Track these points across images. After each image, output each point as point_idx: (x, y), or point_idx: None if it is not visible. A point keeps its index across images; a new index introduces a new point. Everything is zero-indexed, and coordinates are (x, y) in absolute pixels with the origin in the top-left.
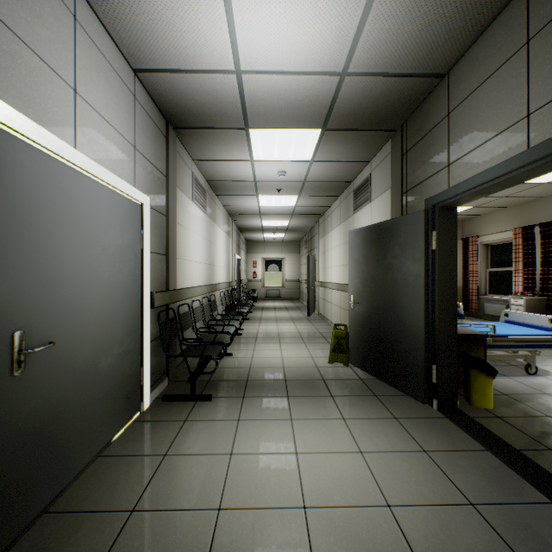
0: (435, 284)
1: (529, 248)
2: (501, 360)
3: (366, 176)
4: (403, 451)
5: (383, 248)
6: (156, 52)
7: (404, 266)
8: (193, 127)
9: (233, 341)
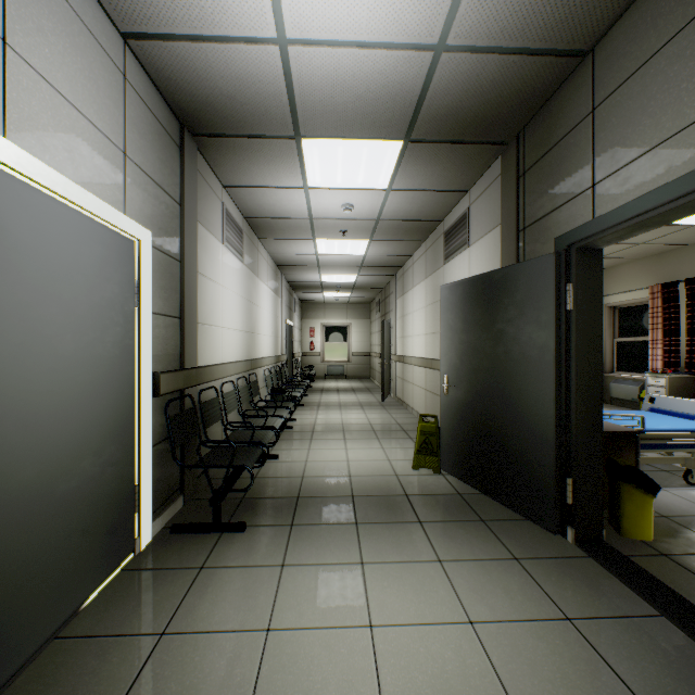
0: (571, 360)
1: (671, 312)
2: (646, 463)
3: (463, 211)
4: (535, 620)
5: (491, 309)
6: (153, 2)
7: (523, 335)
8: (220, 134)
9: (281, 437)
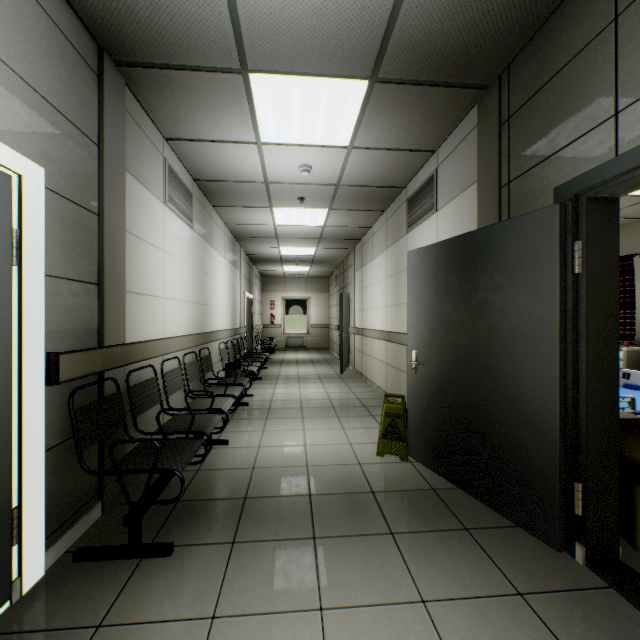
0: (581, 336)
1: (626, 285)
2: None
3: (430, 174)
4: None
5: (471, 276)
6: None
7: (514, 305)
8: (151, 64)
9: (234, 416)
